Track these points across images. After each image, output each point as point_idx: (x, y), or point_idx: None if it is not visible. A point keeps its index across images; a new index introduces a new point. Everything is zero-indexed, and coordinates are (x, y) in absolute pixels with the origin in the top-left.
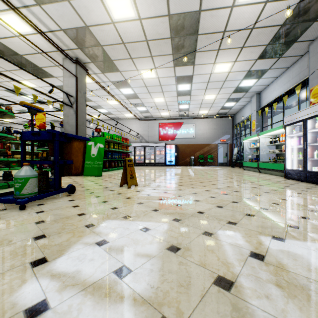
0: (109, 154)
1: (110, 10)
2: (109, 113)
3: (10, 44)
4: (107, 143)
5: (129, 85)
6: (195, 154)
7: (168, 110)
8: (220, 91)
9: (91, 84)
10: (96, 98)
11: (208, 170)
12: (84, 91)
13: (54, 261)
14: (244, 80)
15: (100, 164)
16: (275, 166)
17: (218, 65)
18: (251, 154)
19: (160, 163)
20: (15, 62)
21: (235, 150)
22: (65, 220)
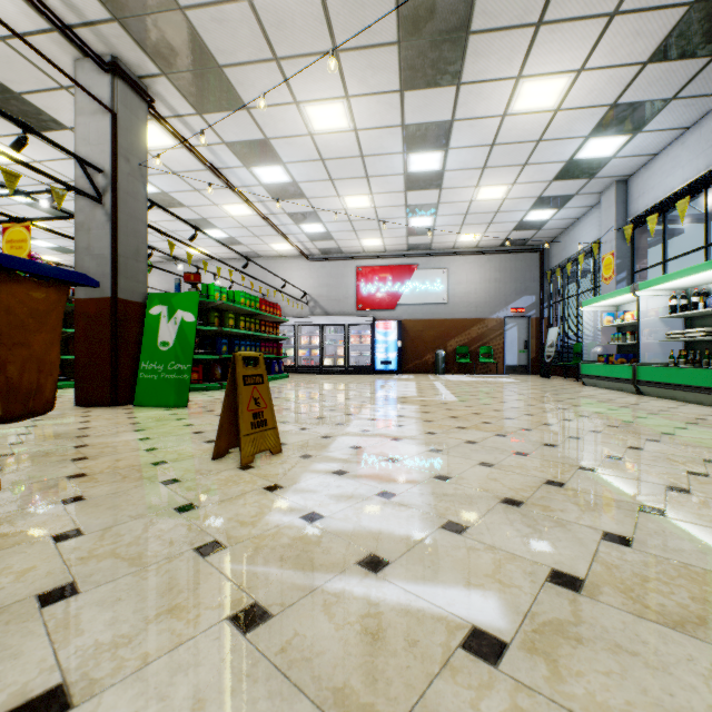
0: (223, 342)
1: None
2: (231, 241)
3: None
4: (216, 314)
5: (276, 154)
6: (446, 344)
7: (383, 221)
8: (521, 174)
9: (173, 151)
10: (192, 196)
11: (488, 385)
12: (140, 158)
13: None
14: (592, 139)
15: (182, 370)
16: (700, 378)
17: (528, 86)
18: (601, 343)
19: (361, 366)
20: None
21: (553, 333)
22: None
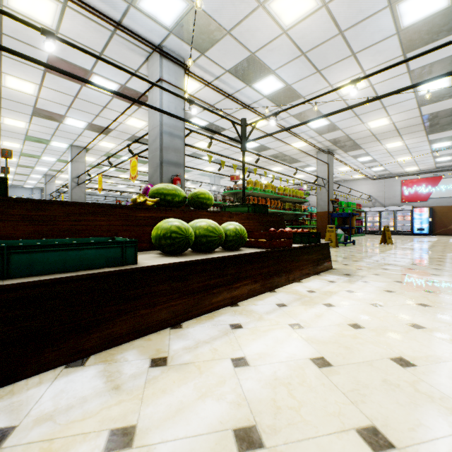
0: None
1: (369, 126)
2: (334, 177)
3: (287, 153)
4: None
5: (369, 155)
6: None
7: (418, 175)
8: None
9: None
10: None
11: None
12: (331, 172)
13: (386, 252)
14: None
15: None
16: None
17: None
18: None
19: (404, 231)
20: (281, 159)
21: None
22: (372, 249)
